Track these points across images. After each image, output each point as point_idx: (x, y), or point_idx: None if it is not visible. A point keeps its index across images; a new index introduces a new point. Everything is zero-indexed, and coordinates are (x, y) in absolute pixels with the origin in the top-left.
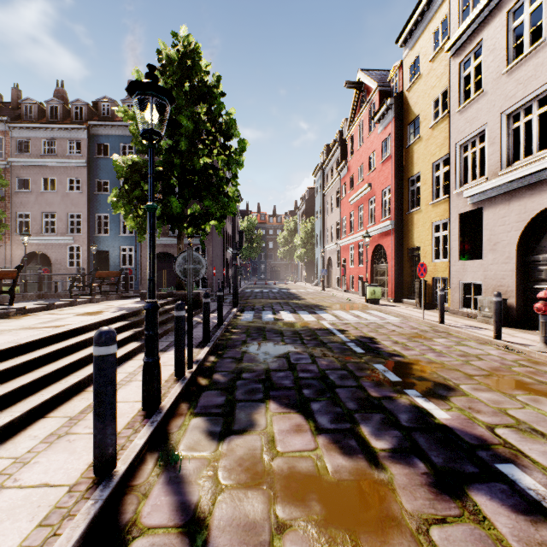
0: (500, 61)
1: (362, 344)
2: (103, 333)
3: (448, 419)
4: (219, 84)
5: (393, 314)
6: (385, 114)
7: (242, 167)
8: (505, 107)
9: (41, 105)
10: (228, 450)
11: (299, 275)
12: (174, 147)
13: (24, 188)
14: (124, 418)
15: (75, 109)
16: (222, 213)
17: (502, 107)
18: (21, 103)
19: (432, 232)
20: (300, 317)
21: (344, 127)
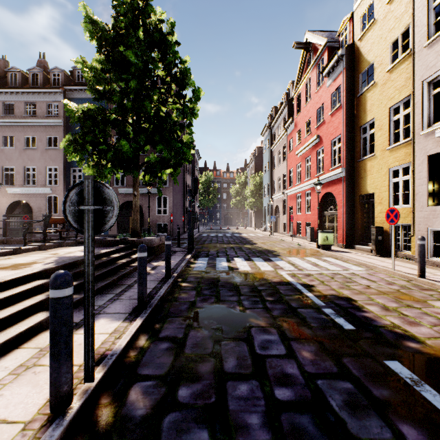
0: None
1: (343, 310)
2: None
3: None
4: (173, 31)
5: (352, 261)
6: (335, 67)
7: (197, 116)
8: None
9: (24, 73)
10: None
11: (249, 221)
12: (126, 90)
13: (9, 145)
14: None
15: (53, 76)
16: (177, 160)
17: None
18: (7, 72)
19: (390, 177)
20: (255, 265)
21: (290, 89)
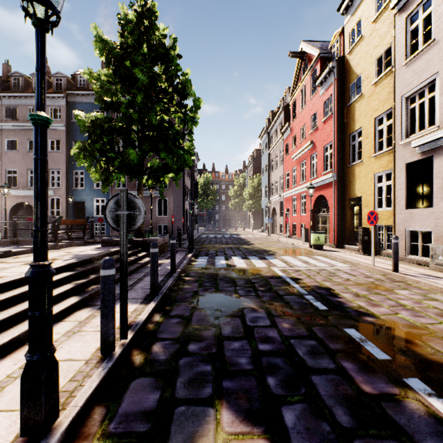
0: None
1: (321, 296)
2: None
3: None
4: (175, 46)
5: (339, 259)
6: (327, 77)
7: (197, 124)
8: None
9: (27, 78)
10: None
11: (247, 223)
12: (132, 102)
13: (12, 148)
14: None
15: (56, 81)
16: (179, 166)
17: None
18: (10, 76)
19: (375, 182)
20: (251, 263)
21: (286, 95)
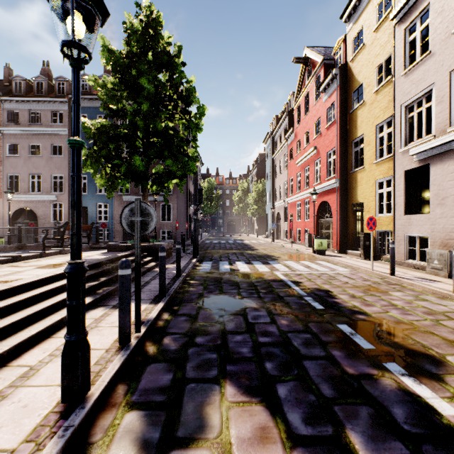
0: (449, 21)
1: (319, 298)
2: None
3: None
4: (180, 53)
5: (341, 264)
6: (330, 84)
7: (201, 130)
8: None
9: (29, 81)
10: None
11: (251, 228)
12: (138, 110)
13: (14, 153)
14: (33, 418)
15: (58, 85)
16: (183, 172)
17: (452, 65)
18: (12, 80)
19: (376, 188)
20: (254, 267)
21: (291, 100)
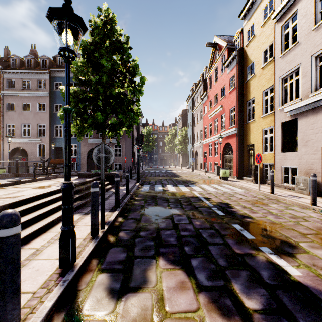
0: (310, 22)
1: (222, 208)
2: (4, 217)
3: (300, 276)
4: (128, 41)
5: (238, 186)
6: (232, 62)
7: (142, 94)
8: (314, 51)
9: (21, 59)
10: (124, 311)
11: (177, 162)
12: (99, 81)
13: (11, 109)
14: (43, 276)
15: (42, 61)
16: (130, 123)
17: (312, 52)
18: (9, 58)
19: (263, 134)
20: (179, 189)
21: (205, 72)
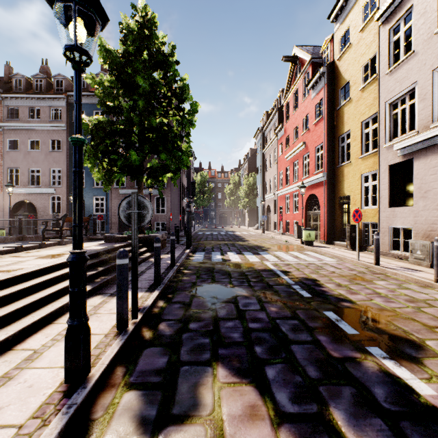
0: (431, 22)
1: (307, 286)
2: None
3: (435, 396)
4: (174, 53)
5: (328, 255)
6: (318, 82)
7: (194, 126)
8: (437, 64)
9: (28, 79)
10: None
11: (242, 220)
12: (134, 107)
13: (14, 148)
14: (38, 397)
15: (56, 82)
16: (177, 166)
17: (434, 64)
18: (12, 78)
19: (362, 182)
20: (245, 258)
21: (280, 96)
